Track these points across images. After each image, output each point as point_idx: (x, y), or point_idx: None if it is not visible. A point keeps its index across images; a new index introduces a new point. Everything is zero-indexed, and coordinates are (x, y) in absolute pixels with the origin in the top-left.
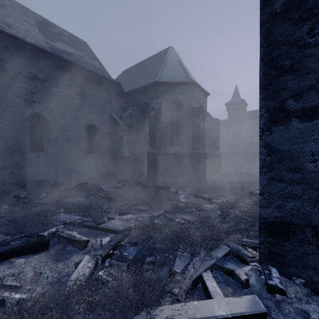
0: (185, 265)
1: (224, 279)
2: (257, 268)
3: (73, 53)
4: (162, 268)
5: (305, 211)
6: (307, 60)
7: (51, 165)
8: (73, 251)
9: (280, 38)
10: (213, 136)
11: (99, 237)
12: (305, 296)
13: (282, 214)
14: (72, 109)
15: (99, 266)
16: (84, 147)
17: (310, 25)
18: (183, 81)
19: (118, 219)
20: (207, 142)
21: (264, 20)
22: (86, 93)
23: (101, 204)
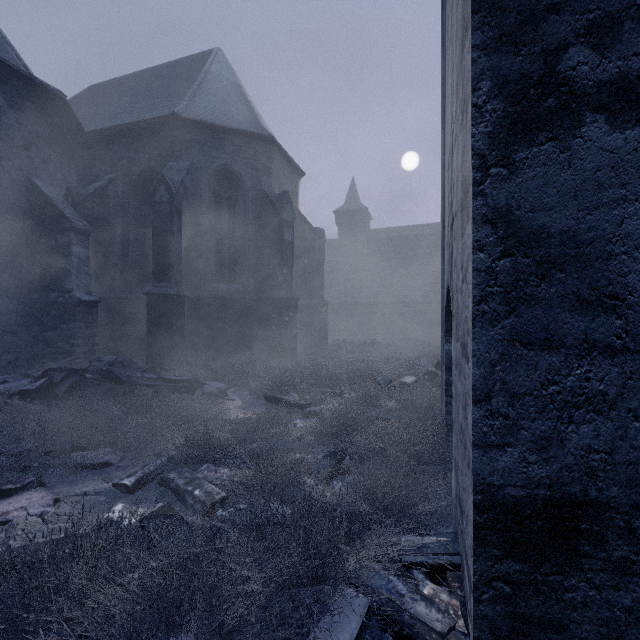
0: None
1: None
2: None
3: None
4: None
5: (634, 454)
6: None
7: None
8: None
9: None
10: (312, 265)
11: None
12: None
13: (556, 470)
14: None
15: None
16: None
17: None
18: (244, 129)
19: None
20: (298, 278)
21: None
22: None
23: None
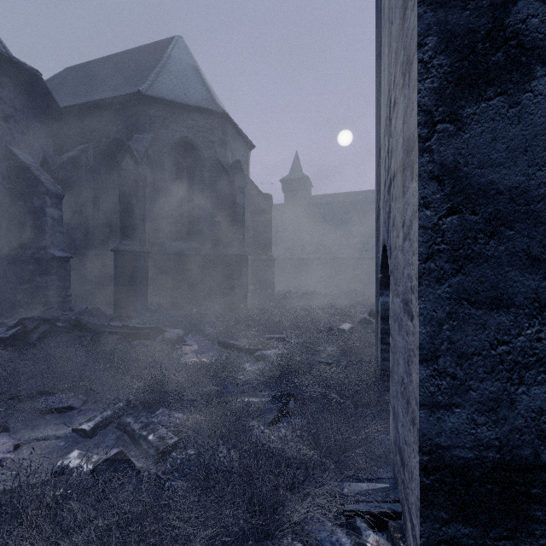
0: None
1: None
2: None
3: None
4: None
5: None
6: None
7: None
8: None
9: None
10: (261, 226)
11: None
12: None
13: (506, 432)
14: None
15: None
16: None
17: None
18: (201, 106)
19: None
20: (249, 237)
21: None
22: None
23: None
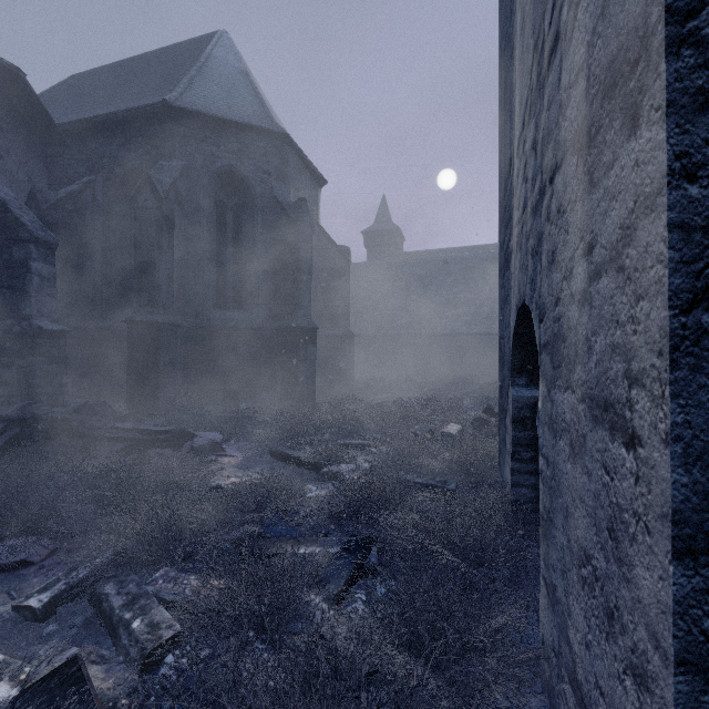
0: None
1: None
2: None
3: None
4: None
5: None
6: None
7: None
8: None
9: None
10: (335, 290)
11: None
12: None
13: None
14: None
15: None
16: None
17: None
18: (252, 124)
19: None
20: (319, 304)
21: None
22: None
23: None
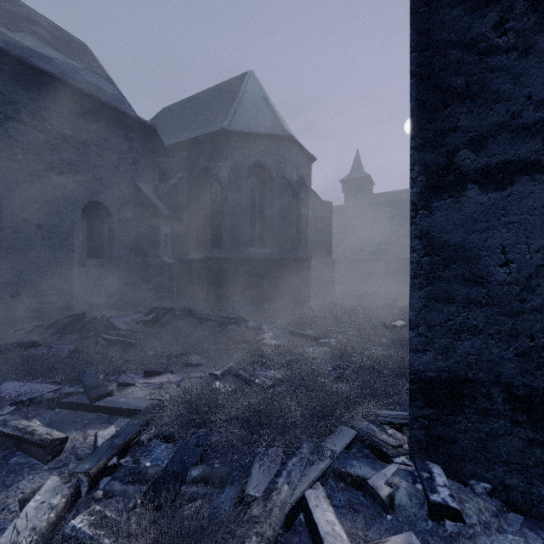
0: (272, 479)
1: (347, 499)
2: (408, 469)
3: (55, 59)
4: (221, 494)
5: (491, 356)
6: (494, 76)
7: (4, 280)
8: (26, 466)
9: (447, 36)
10: (322, 231)
11: (96, 426)
12: (495, 517)
13: (451, 363)
14: (52, 169)
15: (83, 499)
16: (80, 246)
17: (499, 12)
18: (271, 133)
19: (142, 385)
20: (311, 241)
21: (418, 0)
22: (84, 141)
23: (109, 355)
